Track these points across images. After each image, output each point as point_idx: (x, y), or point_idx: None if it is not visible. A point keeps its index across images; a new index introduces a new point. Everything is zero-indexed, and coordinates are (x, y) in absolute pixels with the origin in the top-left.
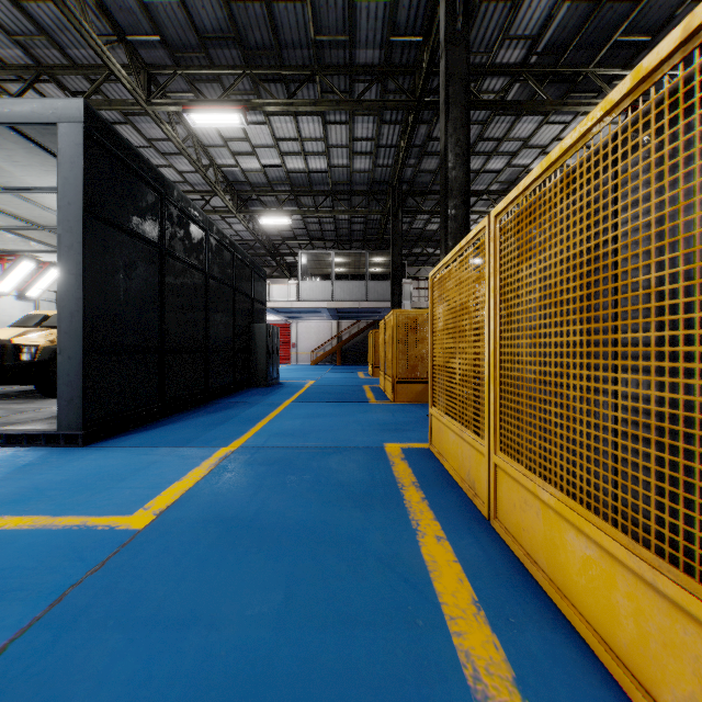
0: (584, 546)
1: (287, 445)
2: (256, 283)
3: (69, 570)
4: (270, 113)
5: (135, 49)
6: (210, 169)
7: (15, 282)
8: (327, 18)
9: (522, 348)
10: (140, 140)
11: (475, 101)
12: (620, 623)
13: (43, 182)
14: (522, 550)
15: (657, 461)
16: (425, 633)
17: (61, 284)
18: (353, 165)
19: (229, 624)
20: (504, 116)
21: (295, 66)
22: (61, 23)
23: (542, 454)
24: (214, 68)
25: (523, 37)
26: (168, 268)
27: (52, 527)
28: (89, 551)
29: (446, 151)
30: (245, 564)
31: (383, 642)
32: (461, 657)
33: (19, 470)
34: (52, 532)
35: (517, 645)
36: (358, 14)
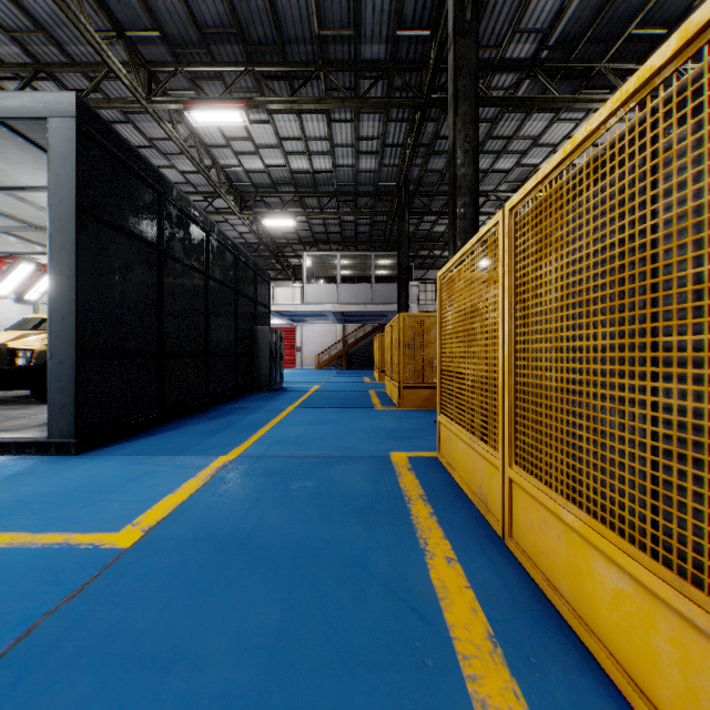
0: (615, 578)
1: (289, 454)
2: (259, 286)
3: (44, 597)
4: (273, 111)
5: (134, 46)
6: (212, 169)
7: (14, 285)
8: (331, 11)
9: (540, 352)
10: (141, 140)
11: (484, 98)
12: (661, 671)
13: (37, 181)
14: (541, 574)
15: (706, 484)
16: (435, 675)
17: (53, 286)
18: (359, 165)
19: (215, 663)
20: (513, 114)
21: (299, 62)
22: (59, 19)
23: (564, 471)
24: (215, 65)
25: (534, 31)
26: (167, 269)
27: (31, 545)
28: (68, 573)
29: (455, 148)
30: (236, 589)
31: (387, 686)
32: (476, 707)
33: (5, 480)
34: (30, 551)
35: (540, 691)
36: (363, 8)
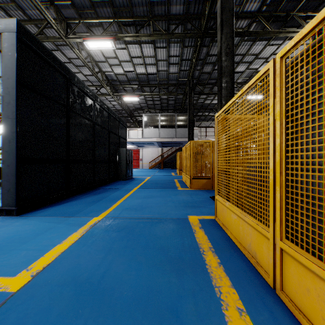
0: None
1: (132, 216)
2: (121, 128)
3: None
4: (127, 43)
5: (59, 10)
6: (99, 73)
7: None
8: None
9: (309, 158)
10: (65, 59)
11: None
12: None
13: None
14: None
15: None
16: None
17: (4, 124)
18: (169, 70)
19: None
20: (246, 42)
21: (140, 16)
22: None
23: None
24: (99, 19)
25: None
26: (71, 118)
27: None
28: None
29: (221, 51)
30: None
31: None
32: None
33: None
34: None
35: None
36: None
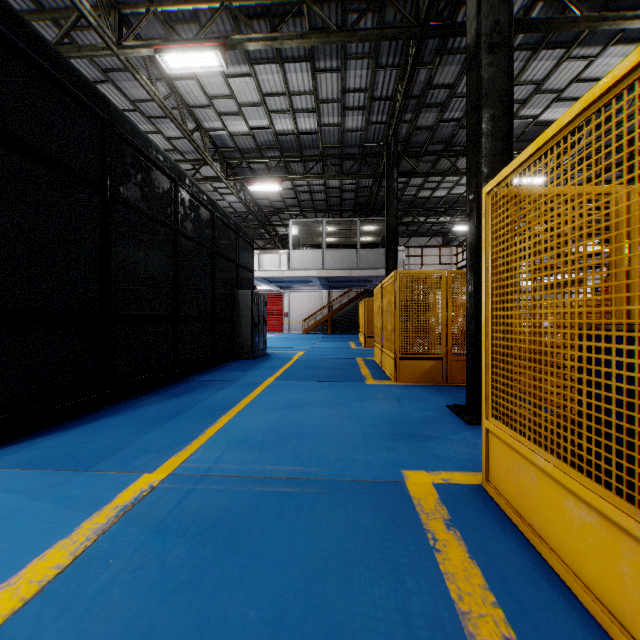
0: None
1: (246, 473)
2: (241, 248)
3: None
4: (254, 62)
5: None
6: (197, 134)
7: None
8: None
9: None
10: (125, 103)
11: None
12: None
13: None
14: None
15: None
16: None
17: None
18: (345, 123)
19: None
20: (517, 53)
21: None
22: None
23: None
24: (190, 4)
25: None
26: (116, 217)
27: None
28: None
29: (480, 41)
30: None
31: None
32: None
33: None
34: None
35: None
36: None
